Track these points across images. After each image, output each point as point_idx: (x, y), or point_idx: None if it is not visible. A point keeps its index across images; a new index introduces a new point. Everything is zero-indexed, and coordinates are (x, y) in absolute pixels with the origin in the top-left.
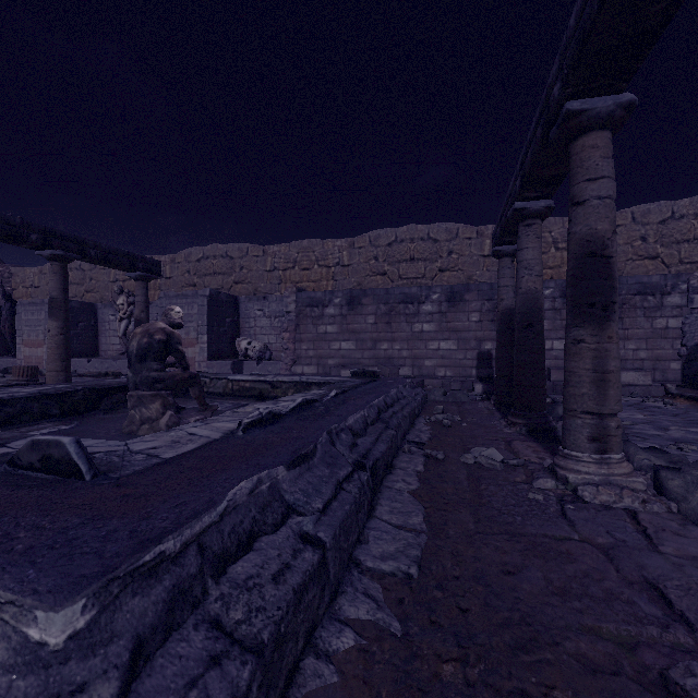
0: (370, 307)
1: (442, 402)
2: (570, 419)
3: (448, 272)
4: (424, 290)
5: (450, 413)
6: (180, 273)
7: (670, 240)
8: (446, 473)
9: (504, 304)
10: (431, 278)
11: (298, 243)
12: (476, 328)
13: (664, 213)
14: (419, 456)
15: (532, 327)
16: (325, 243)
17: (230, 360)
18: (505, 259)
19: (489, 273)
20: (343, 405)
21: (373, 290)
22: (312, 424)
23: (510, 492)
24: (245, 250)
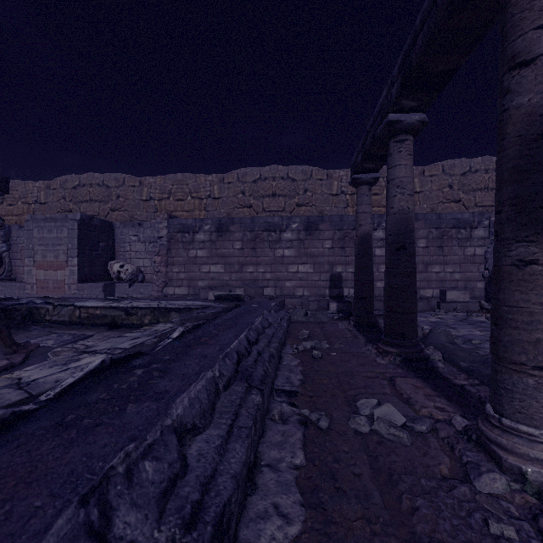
0: (237, 233)
1: (304, 324)
2: (513, 375)
3: (304, 207)
4: (285, 220)
5: (316, 338)
6: (55, 199)
7: (468, 188)
8: (339, 466)
9: (362, 230)
10: (290, 212)
11: (172, 176)
12: (328, 254)
13: (465, 167)
14: (294, 426)
15: (405, 249)
16: (198, 177)
17: (102, 282)
18: (363, 186)
19: (336, 209)
20: (182, 357)
21: (240, 219)
22: (66, 455)
23: (455, 516)
24: (122, 180)
